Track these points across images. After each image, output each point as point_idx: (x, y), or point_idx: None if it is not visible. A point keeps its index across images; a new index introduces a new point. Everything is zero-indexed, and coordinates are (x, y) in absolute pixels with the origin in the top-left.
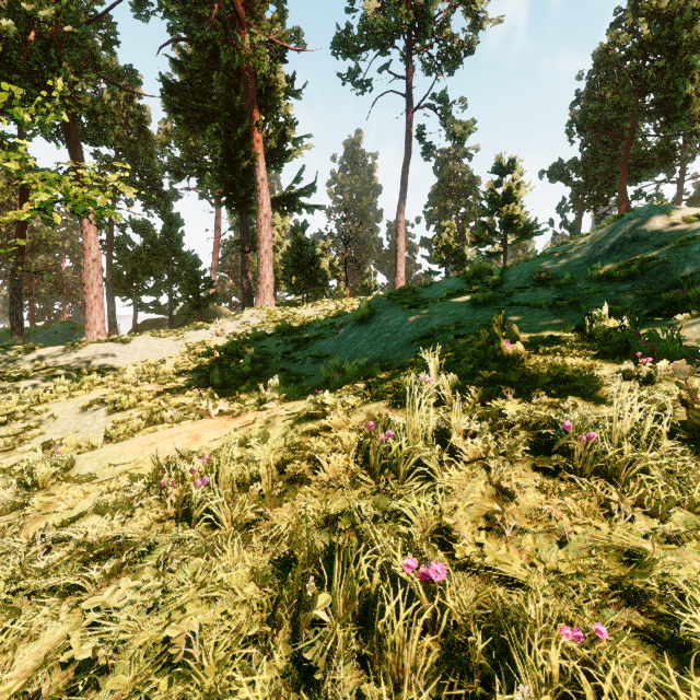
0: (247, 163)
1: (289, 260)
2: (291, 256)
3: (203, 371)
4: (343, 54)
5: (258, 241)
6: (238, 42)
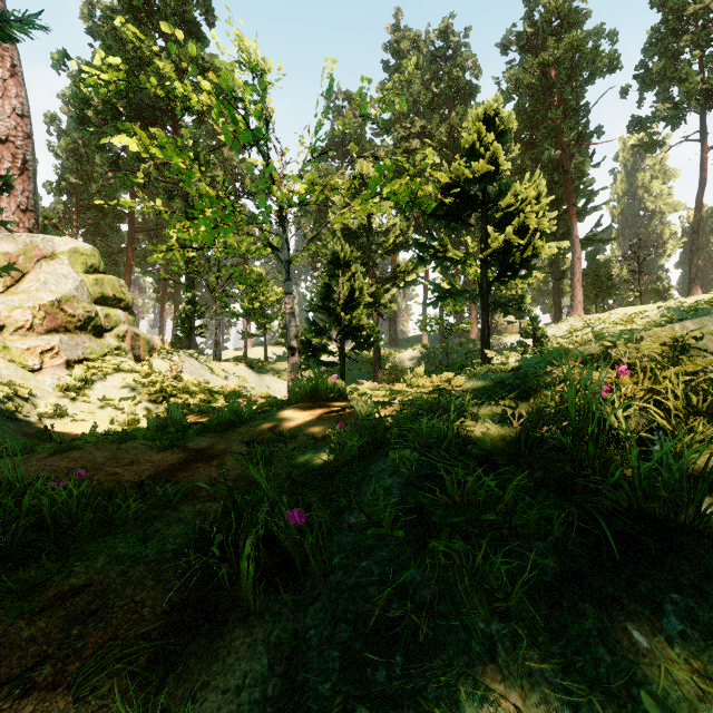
0: (565, 229)
1: (587, 280)
2: (590, 277)
3: (577, 344)
4: (638, 130)
5: (572, 274)
6: (565, 167)
